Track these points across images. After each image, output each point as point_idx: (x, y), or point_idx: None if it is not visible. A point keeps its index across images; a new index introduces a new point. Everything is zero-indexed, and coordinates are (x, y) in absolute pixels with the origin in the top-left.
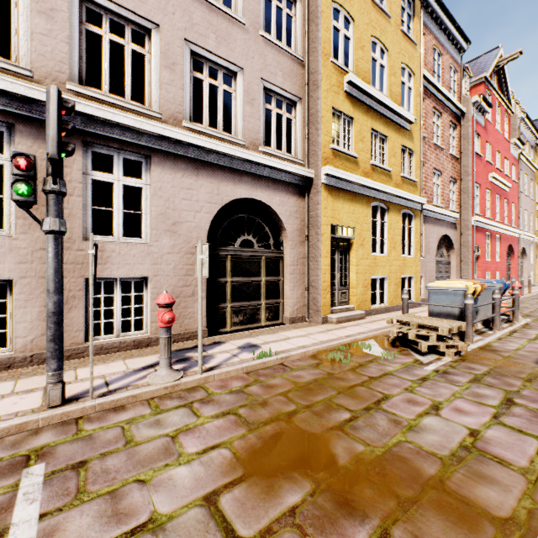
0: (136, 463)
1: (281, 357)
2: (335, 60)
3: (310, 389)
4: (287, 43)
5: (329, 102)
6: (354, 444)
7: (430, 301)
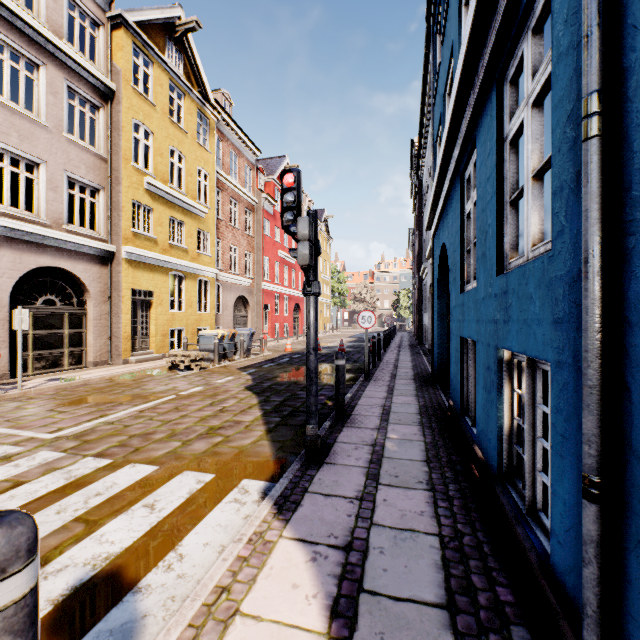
0: (2, 412)
1: (84, 380)
2: (136, 165)
3: (103, 388)
4: (92, 131)
5: (131, 196)
6: (120, 395)
7: (201, 343)
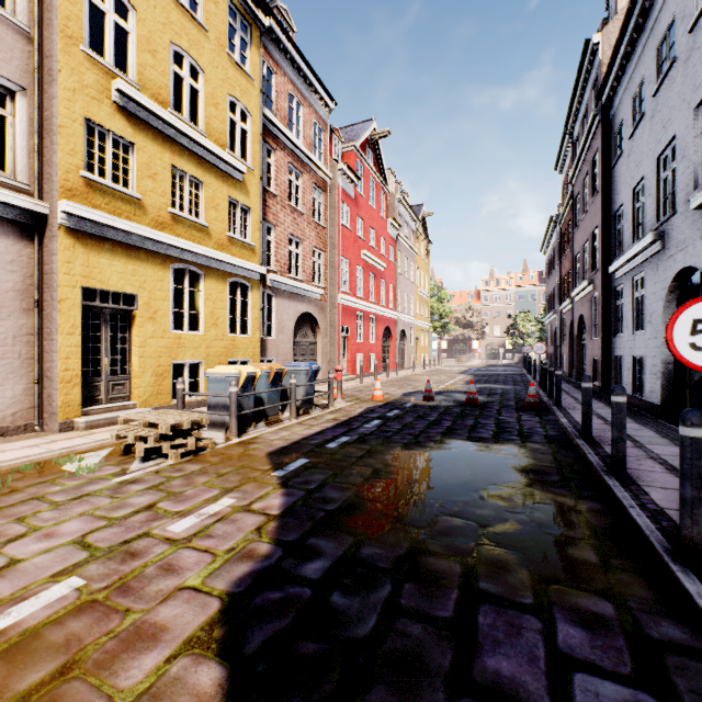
0: None
1: None
2: (92, 52)
3: None
4: None
5: (80, 109)
6: None
7: (209, 390)
